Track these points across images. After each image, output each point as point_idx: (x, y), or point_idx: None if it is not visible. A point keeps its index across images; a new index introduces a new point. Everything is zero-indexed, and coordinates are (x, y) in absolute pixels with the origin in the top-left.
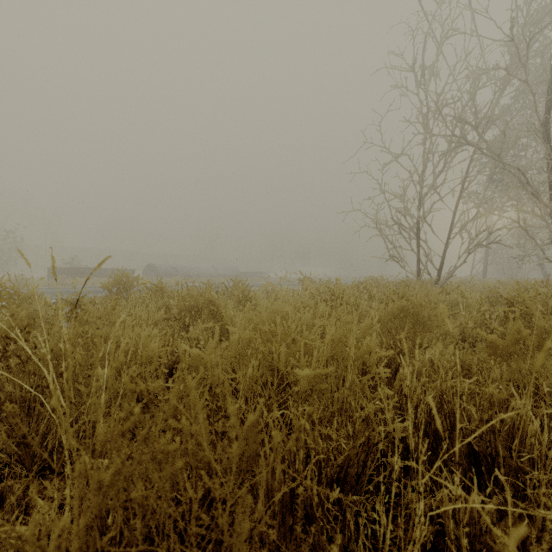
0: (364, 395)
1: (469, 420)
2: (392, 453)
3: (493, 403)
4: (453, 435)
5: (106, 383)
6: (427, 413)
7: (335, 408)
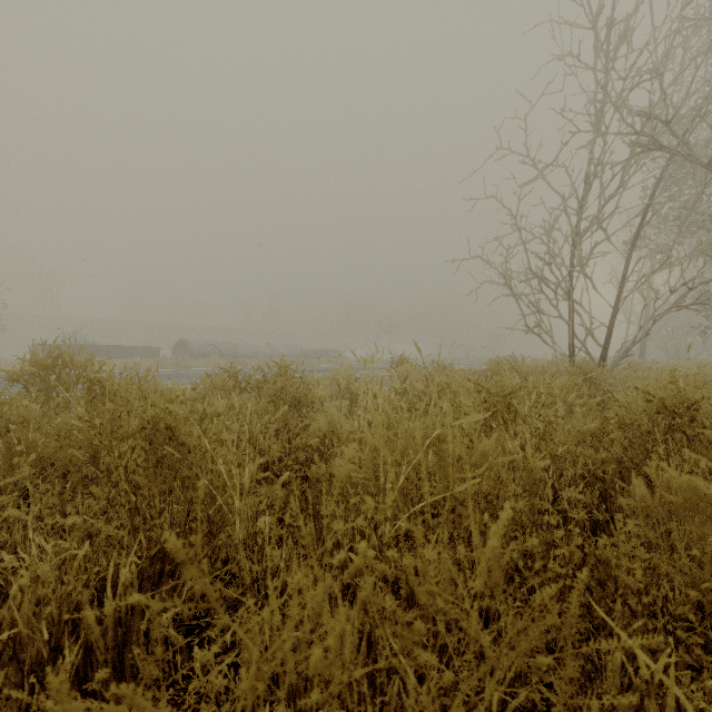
0: None
1: None
2: None
3: None
4: None
5: None
6: None
7: None
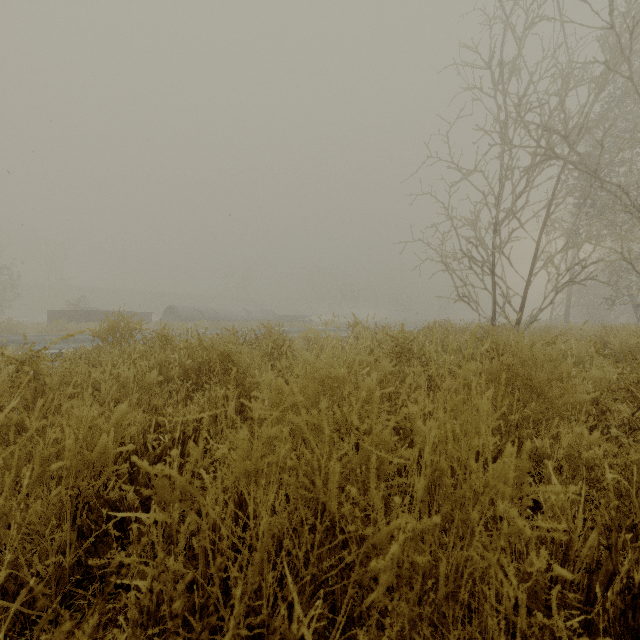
0: (497, 561)
1: None
2: None
3: None
4: None
5: None
6: (620, 594)
7: (441, 592)
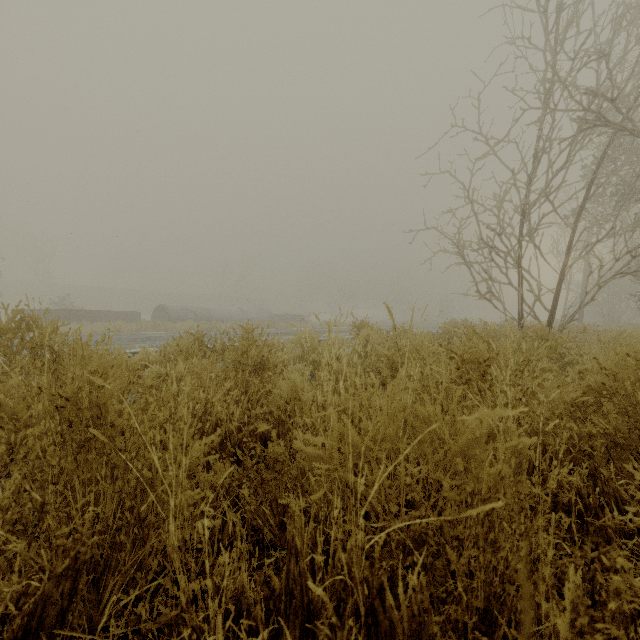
0: None
1: None
2: None
3: None
4: None
5: None
6: None
7: None
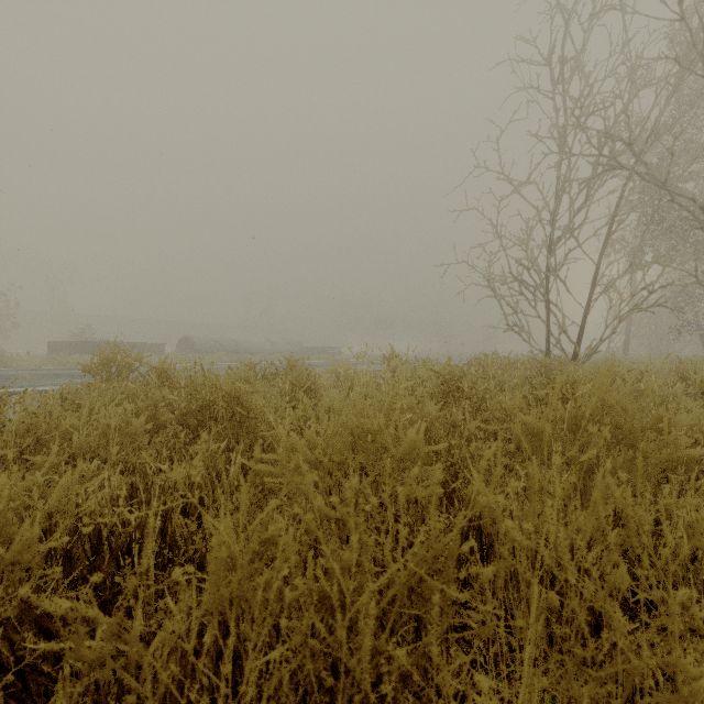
0: None
1: None
2: None
3: None
4: None
5: None
6: None
7: None
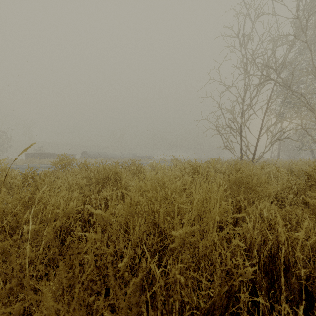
0: (221, 244)
1: (296, 261)
2: (242, 288)
3: (314, 249)
4: (287, 275)
5: (35, 234)
6: (266, 257)
7: (200, 254)
